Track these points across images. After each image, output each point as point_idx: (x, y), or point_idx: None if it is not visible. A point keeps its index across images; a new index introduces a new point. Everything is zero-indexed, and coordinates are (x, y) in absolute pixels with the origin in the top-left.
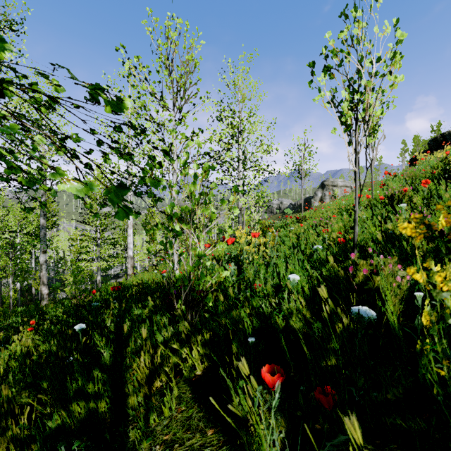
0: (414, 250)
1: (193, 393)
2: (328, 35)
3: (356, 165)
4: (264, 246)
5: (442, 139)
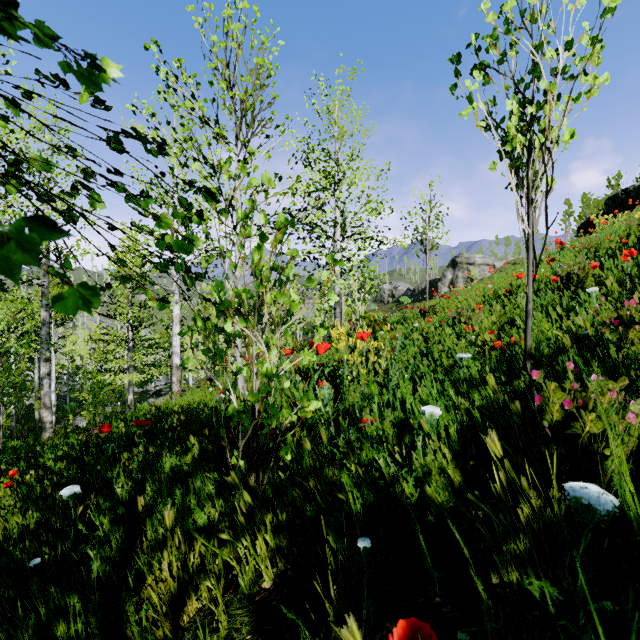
0: (637, 365)
1: (254, 632)
2: (485, 6)
3: (530, 223)
4: (375, 353)
5: (625, 197)
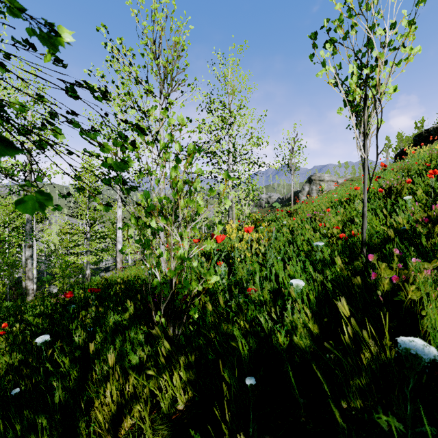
0: None
1: None
2: None
3: (365, 151)
4: (257, 241)
5: (427, 135)
